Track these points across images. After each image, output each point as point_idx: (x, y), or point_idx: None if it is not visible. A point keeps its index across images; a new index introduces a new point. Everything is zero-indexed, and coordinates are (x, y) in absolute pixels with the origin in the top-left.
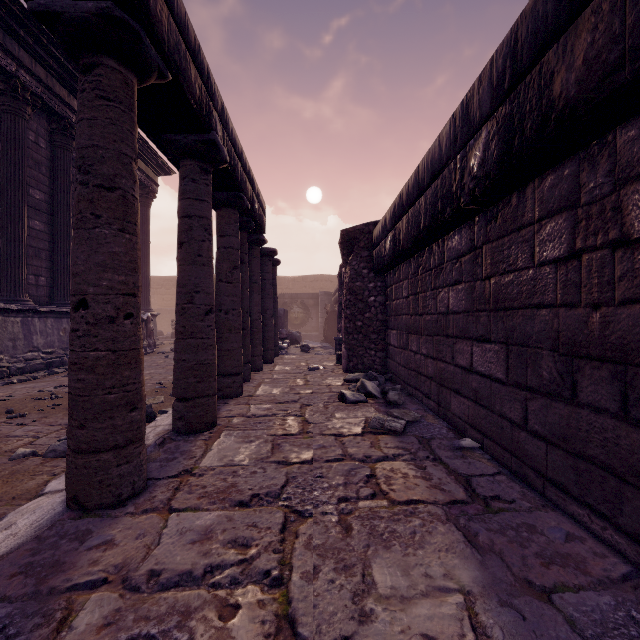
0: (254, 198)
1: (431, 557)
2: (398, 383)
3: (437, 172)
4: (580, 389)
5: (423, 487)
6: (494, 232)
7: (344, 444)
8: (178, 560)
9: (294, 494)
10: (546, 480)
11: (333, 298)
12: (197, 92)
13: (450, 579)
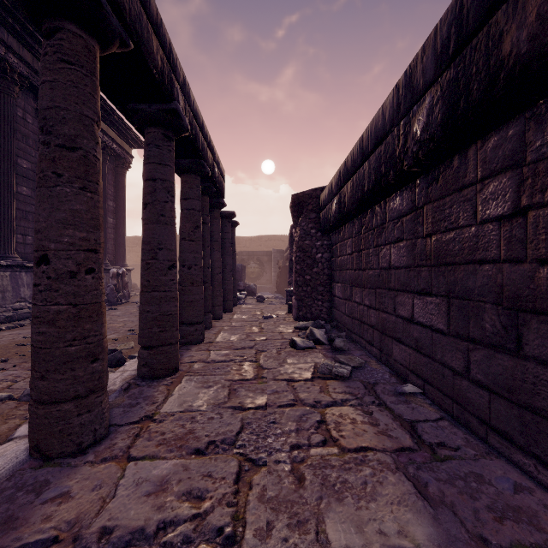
0: (214, 165)
1: (384, 511)
2: (343, 330)
3: (380, 139)
4: (526, 342)
5: (371, 433)
6: (435, 193)
7: (295, 389)
8: (132, 515)
9: (248, 441)
10: (489, 428)
11: (284, 255)
12: (159, 63)
13: (405, 537)
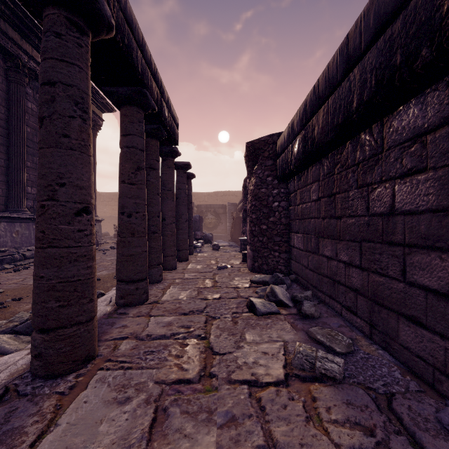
0: (163, 104)
1: None
2: (304, 285)
3: (391, 15)
4: None
5: None
6: None
7: (264, 411)
8: None
9: None
10: None
11: (238, 207)
12: None
13: None
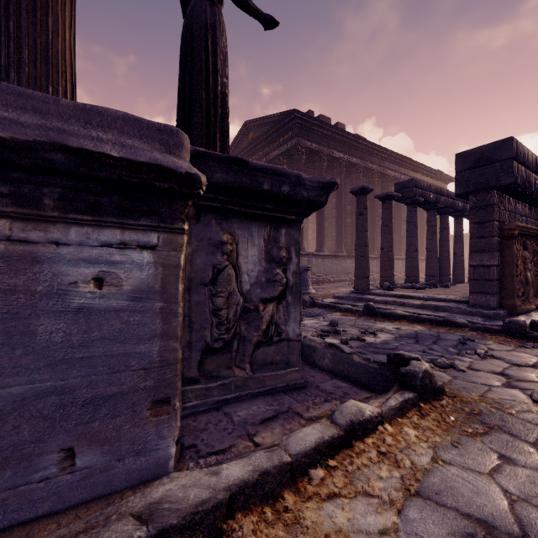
0: None
1: None
2: None
3: None
4: None
5: None
6: None
7: None
8: None
9: None
10: None
11: None
12: None
13: None
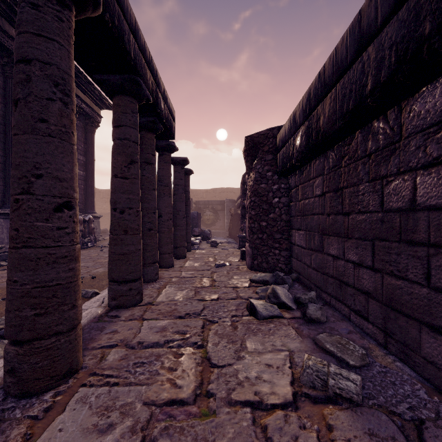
0: (159, 95)
1: None
2: (307, 285)
3: None
4: None
5: None
6: None
7: None
8: None
9: None
10: None
11: (236, 204)
12: None
13: None
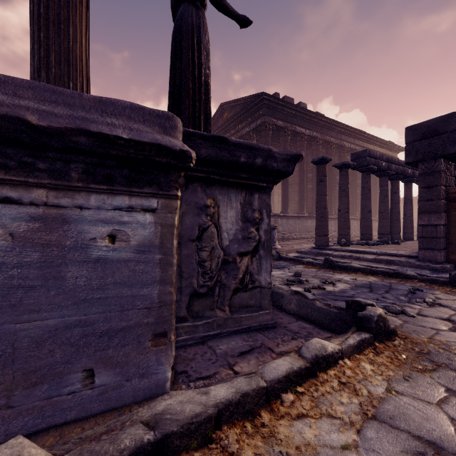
0: None
1: None
2: None
3: None
4: None
5: None
6: None
7: None
8: None
9: None
10: None
11: None
12: None
13: None
